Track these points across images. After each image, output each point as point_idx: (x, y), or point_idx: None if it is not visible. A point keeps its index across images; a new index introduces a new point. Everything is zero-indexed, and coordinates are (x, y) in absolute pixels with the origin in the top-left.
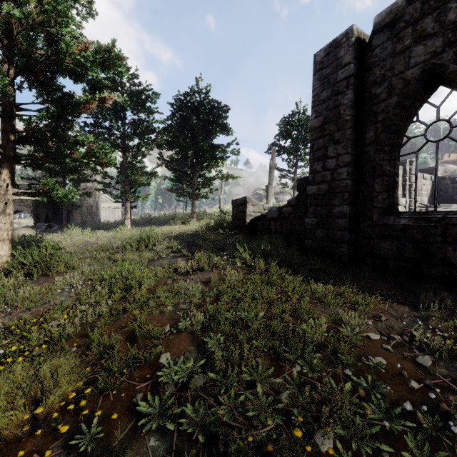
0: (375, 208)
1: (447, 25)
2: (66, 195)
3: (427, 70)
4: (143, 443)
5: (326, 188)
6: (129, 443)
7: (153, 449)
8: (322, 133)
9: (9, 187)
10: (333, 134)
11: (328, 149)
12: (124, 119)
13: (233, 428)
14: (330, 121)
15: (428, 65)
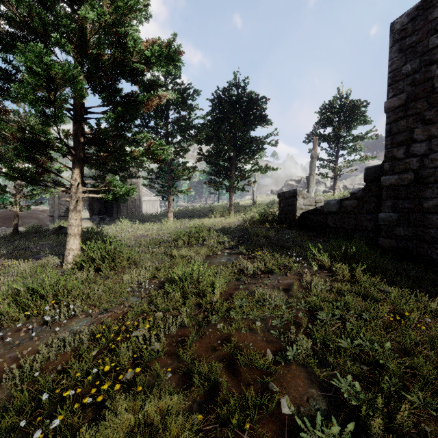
0: None
1: None
2: (127, 192)
3: None
4: None
5: (412, 177)
6: None
7: None
8: (404, 113)
9: (79, 186)
10: (422, 113)
11: (415, 131)
12: (168, 118)
13: None
14: (418, 98)
15: None
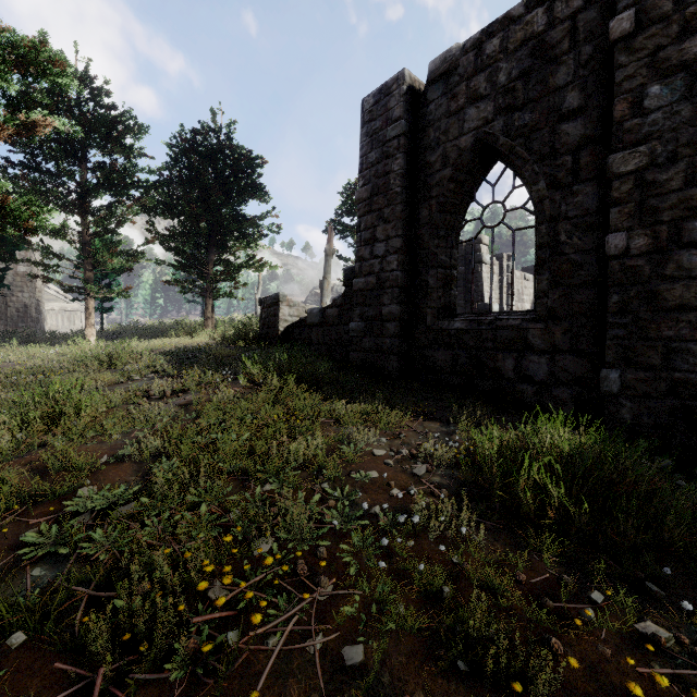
0: (429, 308)
1: (498, 88)
2: None
3: (480, 139)
4: (23, 575)
5: (375, 281)
6: (2, 577)
7: (36, 578)
8: (370, 208)
9: None
10: (382, 210)
11: (377, 230)
12: (84, 161)
13: (155, 549)
14: (380, 192)
15: (480, 133)
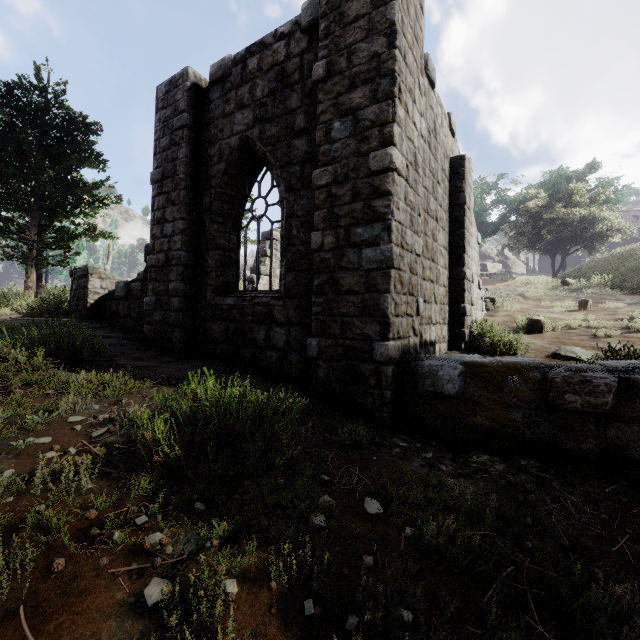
0: (209, 285)
1: (256, 100)
2: None
3: (245, 141)
4: None
5: (164, 259)
6: None
7: None
8: (162, 190)
9: None
10: (170, 193)
11: (167, 211)
12: None
13: None
14: (169, 177)
15: (244, 136)
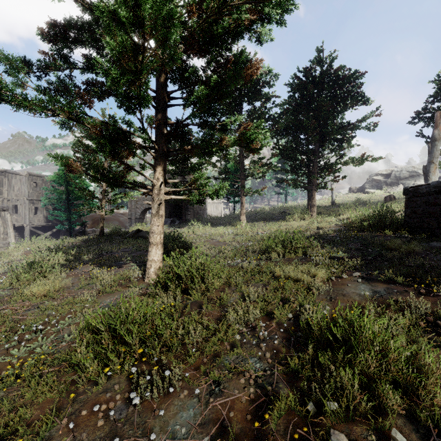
0: None
1: None
2: (215, 191)
3: None
4: None
5: None
6: None
7: None
8: None
9: (161, 186)
10: None
11: None
12: (240, 111)
13: None
14: None
15: None
